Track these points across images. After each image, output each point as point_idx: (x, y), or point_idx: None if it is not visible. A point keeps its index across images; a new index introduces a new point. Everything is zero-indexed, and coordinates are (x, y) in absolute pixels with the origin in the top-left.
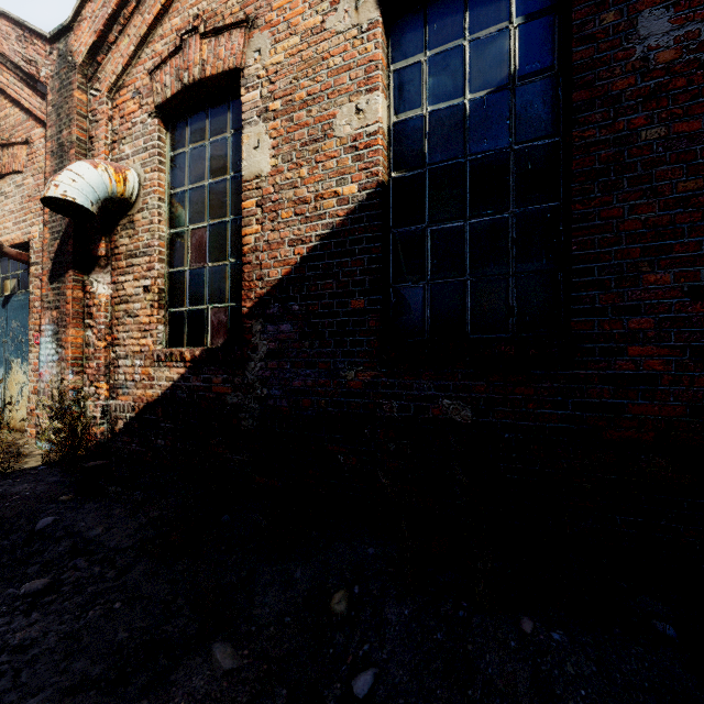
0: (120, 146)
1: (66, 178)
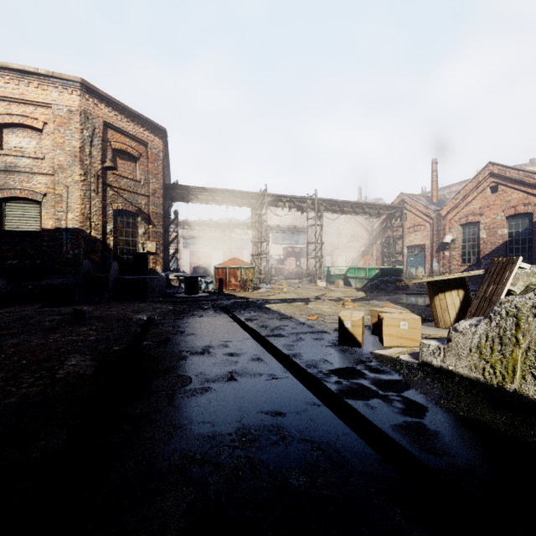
0: (451, 230)
1: (447, 239)
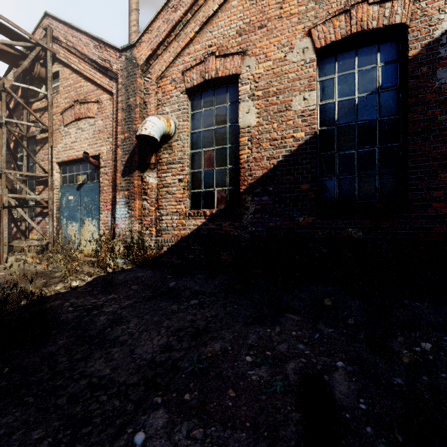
0: (162, 107)
1: (149, 125)
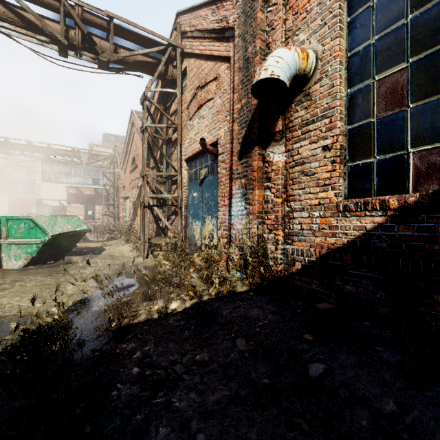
0: (293, 38)
1: (272, 62)
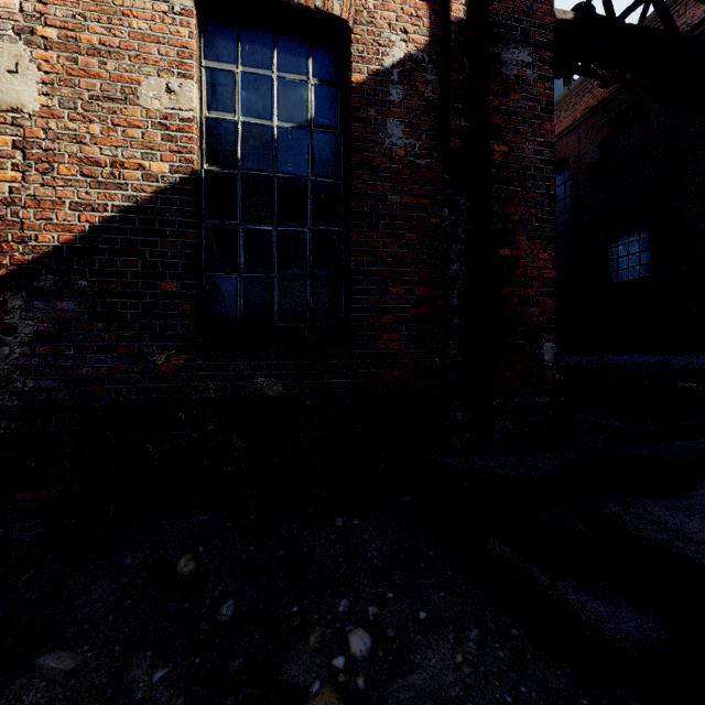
0: None
1: None
